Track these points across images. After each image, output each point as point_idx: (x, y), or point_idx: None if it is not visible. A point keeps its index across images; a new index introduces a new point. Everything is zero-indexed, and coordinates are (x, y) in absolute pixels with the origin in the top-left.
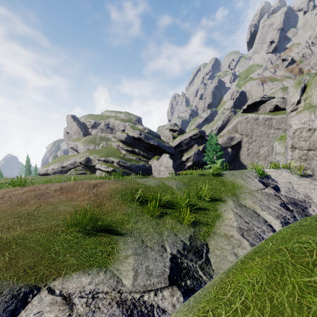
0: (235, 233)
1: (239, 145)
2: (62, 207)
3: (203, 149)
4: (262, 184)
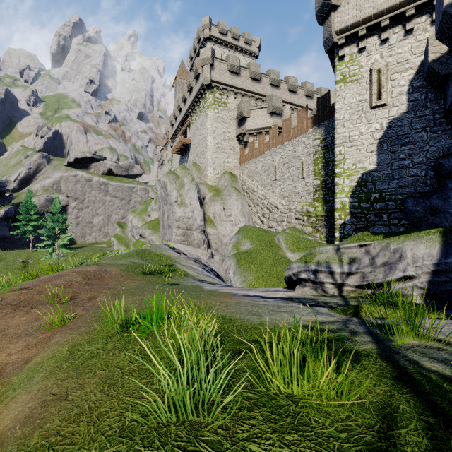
0: (198, 275)
1: (64, 211)
2: (132, 284)
3: (6, 214)
4: (177, 253)
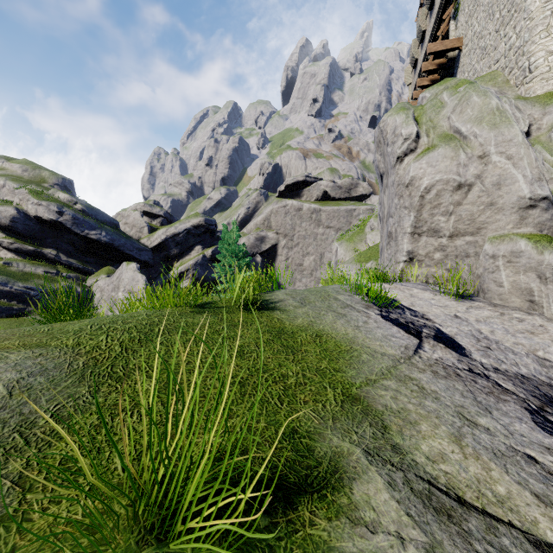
0: None
1: (274, 251)
2: None
3: (213, 255)
4: (400, 329)
